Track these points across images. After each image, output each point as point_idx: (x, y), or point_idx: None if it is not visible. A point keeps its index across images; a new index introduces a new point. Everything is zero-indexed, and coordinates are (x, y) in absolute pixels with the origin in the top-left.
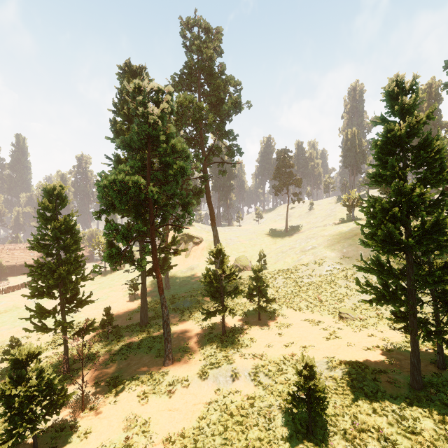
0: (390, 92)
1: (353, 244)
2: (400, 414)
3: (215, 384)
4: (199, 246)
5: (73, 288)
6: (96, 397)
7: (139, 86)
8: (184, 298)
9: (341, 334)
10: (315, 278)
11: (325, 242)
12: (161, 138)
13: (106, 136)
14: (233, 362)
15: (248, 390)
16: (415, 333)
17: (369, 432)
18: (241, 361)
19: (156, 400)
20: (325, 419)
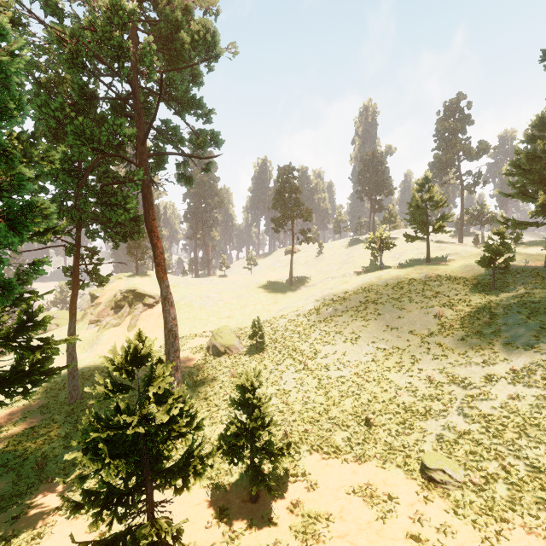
0: None
1: (398, 306)
2: None
3: None
4: (154, 309)
5: None
6: None
7: None
8: None
9: None
10: (349, 370)
11: (353, 302)
12: None
13: None
14: None
15: None
16: None
17: None
18: None
19: None
20: None
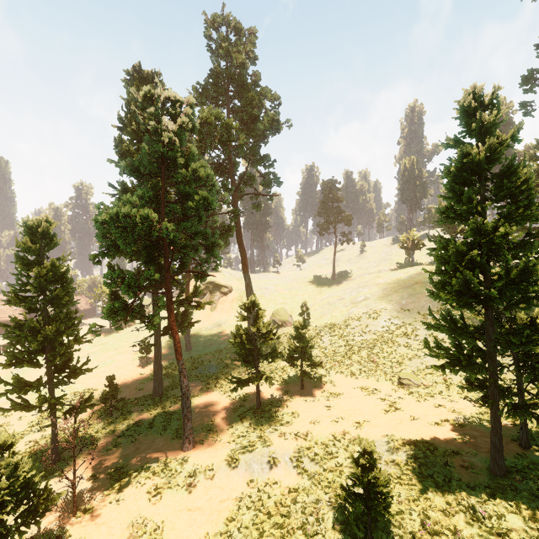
0: (465, 107)
1: (413, 294)
2: (480, 509)
3: (248, 473)
4: (228, 296)
5: (64, 353)
6: (93, 496)
7: (151, 95)
8: (209, 362)
9: (403, 406)
10: (369, 336)
11: (381, 292)
12: (179, 162)
13: (109, 159)
14: (270, 445)
15: (289, 481)
16: (496, 406)
17: (443, 534)
18: (281, 443)
19: (172, 496)
20: (387, 518)
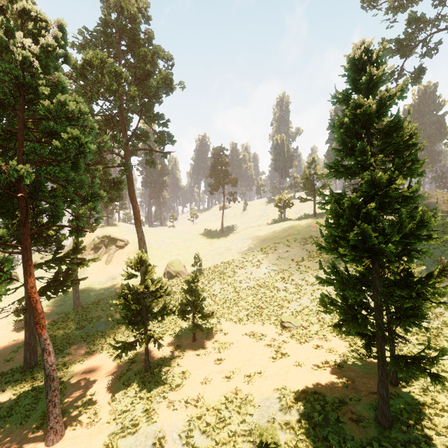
0: (356, 61)
1: (287, 244)
2: None
3: None
4: (124, 249)
5: None
6: None
7: (1, 1)
8: (98, 319)
9: (288, 350)
10: (253, 282)
11: (261, 242)
12: (40, 91)
13: None
14: (157, 421)
15: None
16: (384, 358)
17: None
18: (169, 415)
19: None
20: None
